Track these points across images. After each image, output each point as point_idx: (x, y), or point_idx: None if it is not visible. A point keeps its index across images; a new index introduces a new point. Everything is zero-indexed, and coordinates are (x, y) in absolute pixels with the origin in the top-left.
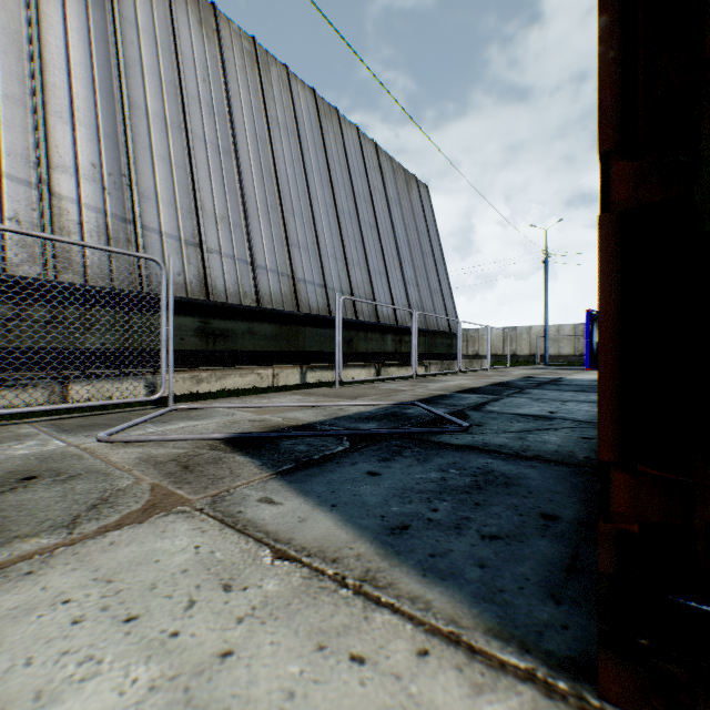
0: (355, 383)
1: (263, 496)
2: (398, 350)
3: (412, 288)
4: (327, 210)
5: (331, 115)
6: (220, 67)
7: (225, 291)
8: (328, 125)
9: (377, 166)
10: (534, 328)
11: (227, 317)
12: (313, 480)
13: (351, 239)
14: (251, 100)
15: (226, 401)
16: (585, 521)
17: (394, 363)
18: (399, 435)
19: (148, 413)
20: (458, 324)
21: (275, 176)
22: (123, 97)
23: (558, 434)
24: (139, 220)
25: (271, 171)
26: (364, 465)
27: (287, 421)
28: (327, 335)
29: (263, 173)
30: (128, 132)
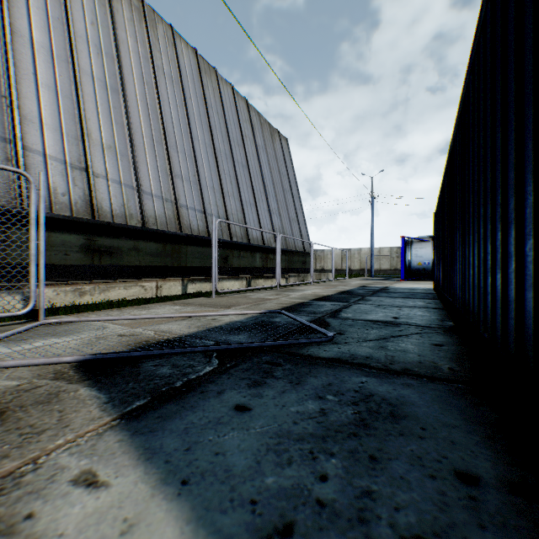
0: (230, 293)
1: (85, 468)
2: (265, 265)
3: (275, 217)
4: (207, 149)
5: (210, 73)
6: (109, 15)
7: (112, 212)
8: (208, 81)
9: (248, 119)
10: (363, 250)
11: (114, 236)
12: (166, 427)
13: (226, 174)
14: (138, 48)
15: (105, 312)
16: (513, 483)
17: (262, 276)
18: (269, 348)
19: (11, 329)
20: (311, 245)
21: (161, 116)
22: (5, 22)
23: (412, 341)
24: (20, 140)
25: (157, 111)
26: (232, 394)
27: (159, 334)
28: (206, 253)
29: (149, 112)
30: (9, 56)
